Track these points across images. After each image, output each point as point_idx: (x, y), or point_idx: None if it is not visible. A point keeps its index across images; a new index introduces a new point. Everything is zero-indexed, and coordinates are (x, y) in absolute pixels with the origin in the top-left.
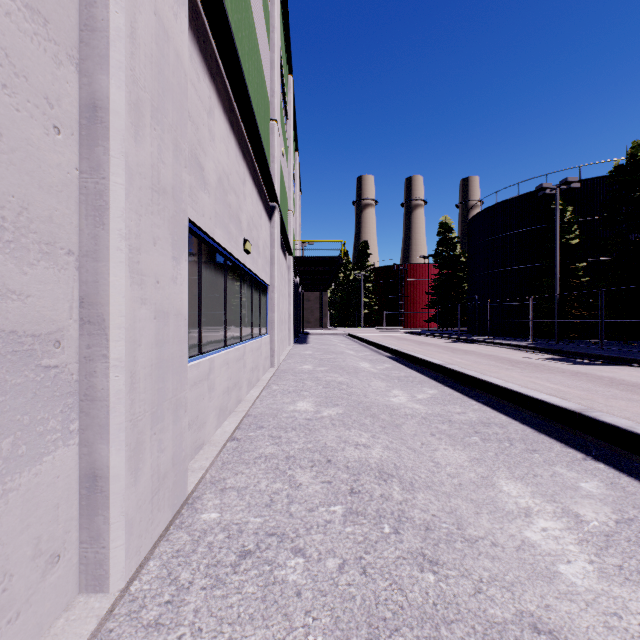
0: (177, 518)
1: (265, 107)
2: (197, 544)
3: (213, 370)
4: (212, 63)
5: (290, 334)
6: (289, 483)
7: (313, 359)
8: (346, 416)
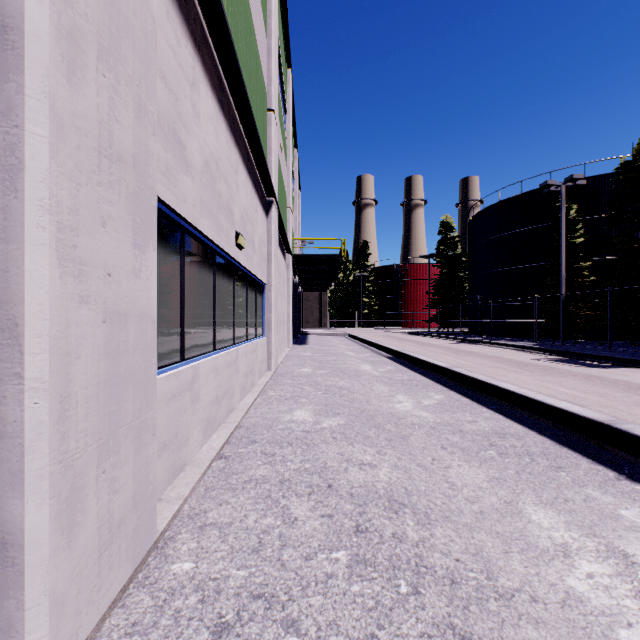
0: (141, 570)
1: (261, 95)
2: (160, 613)
3: (198, 378)
4: (196, 29)
5: (289, 335)
6: (282, 517)
7: (312, 361)
8: (348, 428)
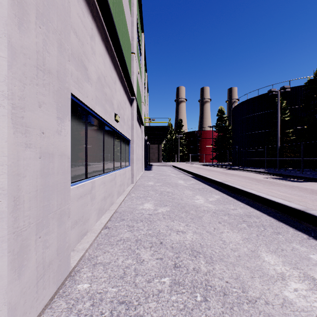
0: (61, 288)
1: (128, 45)
2: (70, 311)
3: (94, 187)
4: (93, 9)
5: (142, 165)
6: (136, 259)
7: (154, 179)
8: (171, 212)
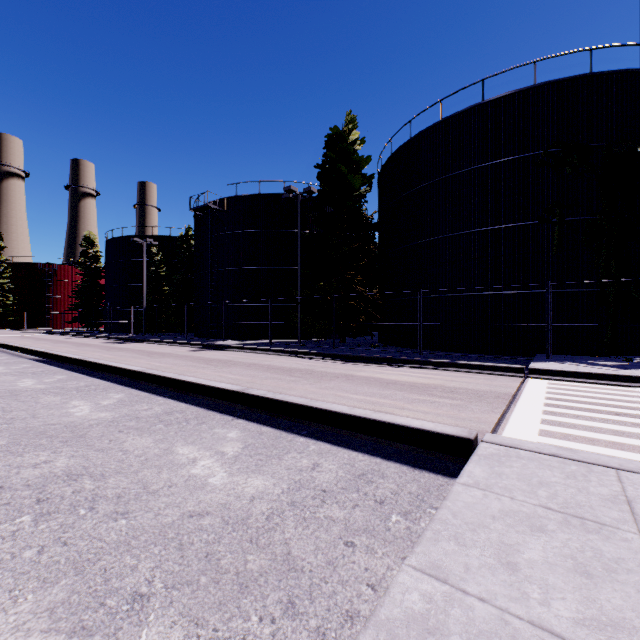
0: None
1: None
2: None
3: None
4: None
5: None
6: None
7: None
8: None
